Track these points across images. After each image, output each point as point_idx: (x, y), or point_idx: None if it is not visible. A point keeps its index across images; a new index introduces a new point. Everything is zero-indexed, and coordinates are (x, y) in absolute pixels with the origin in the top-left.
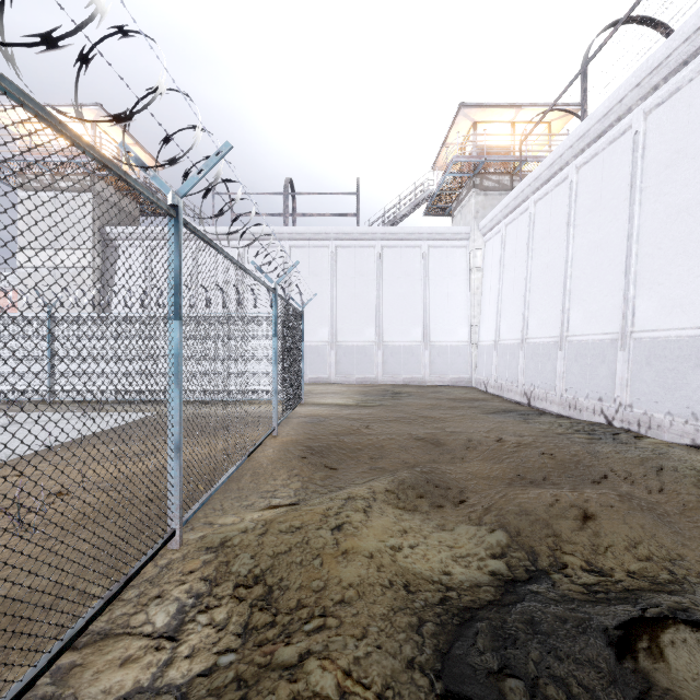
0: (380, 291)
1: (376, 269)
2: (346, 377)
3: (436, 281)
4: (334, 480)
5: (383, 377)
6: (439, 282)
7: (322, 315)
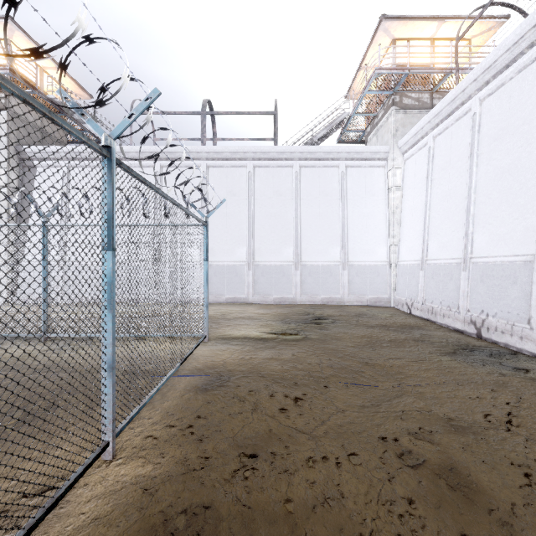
0: (297, 210)
1: (294, 189)
2: (263, 297)
3: (354, 201)
4: None
5: (301, 297)
6: (357, 202)
7: (239, 235)
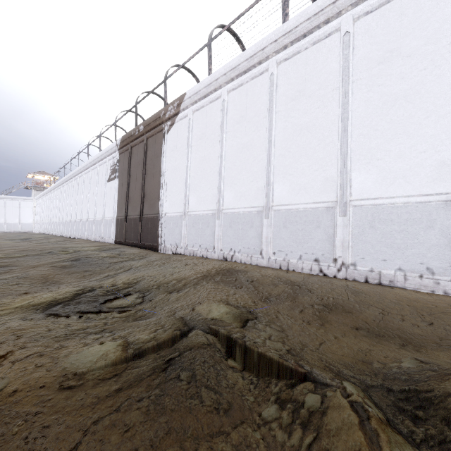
0: (6, 210)
1: (5, 205)
2: None
3: (24, 209)
4: None
5: (7, 231)
6: (24, 209)
7: None
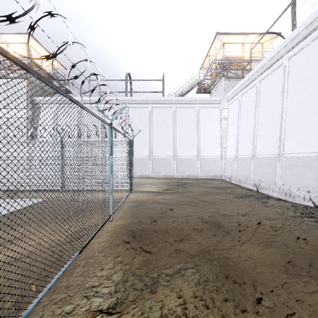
0: (174, 130)
1: (173, 119)
2: (157, 174)
3: (204, 125)
4: (148, 267)
5: (176, 174)
6: (205, 125)
7: (145, 142)
